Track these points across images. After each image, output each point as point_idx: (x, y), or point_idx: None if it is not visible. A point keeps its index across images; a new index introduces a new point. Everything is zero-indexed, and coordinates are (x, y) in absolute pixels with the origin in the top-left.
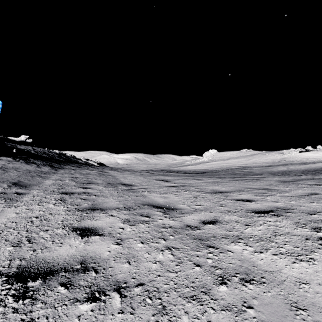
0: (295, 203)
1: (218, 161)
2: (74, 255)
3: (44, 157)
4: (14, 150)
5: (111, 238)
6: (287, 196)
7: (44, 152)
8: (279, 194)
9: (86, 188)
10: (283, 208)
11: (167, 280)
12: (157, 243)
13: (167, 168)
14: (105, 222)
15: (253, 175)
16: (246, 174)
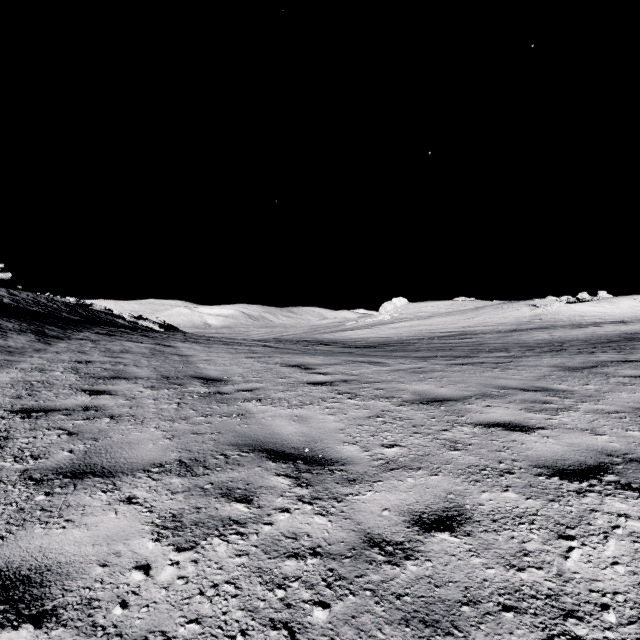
0: None
1: (411, 321)
2: None
3: (31, 312)
4: None
5: None
6: (605, 412)
7: (35, 301)
8: (584, 405)
9: (99, 394)
10: (627, 456)
11: None
12: None
13: (309, 336)
14: (94, 534)
15: (493, 352)
16: (475, 350)
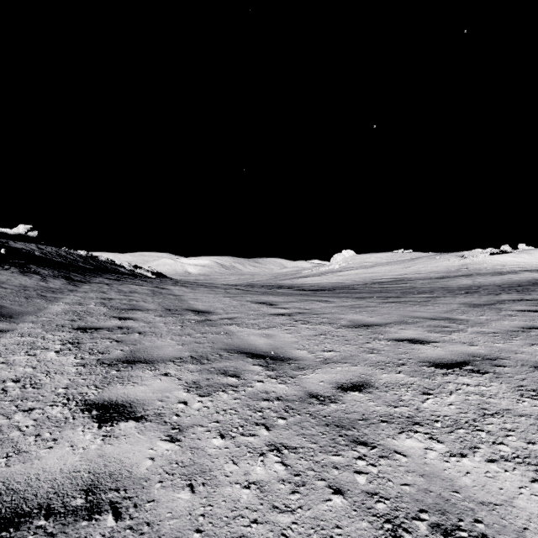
0: (504, 346)
1: (357, 270)
2: (76, 471)
3: (56, 262)
4: (2, 250)
5: (160, 426)
6: (486, 332)
7: (57, 253)
8: (472, 329)
9: (125, 320)
10: (486, 357)
11: (274, 536)
12: (253, 436)
13: (272, 282)
14: (151, 388)
15: (419, 294)
16: (406, 292)
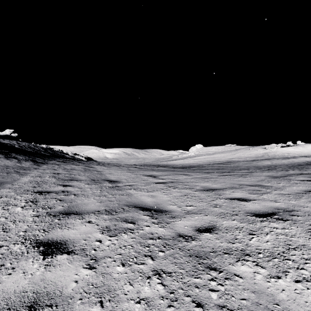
0: (295, 203)
1: (204, 156)
2: (24, 292)
3: (28, 151)
4: None
5: (83, 258)
6: (283, 194)
7: (29, 146)
8: (275, 191)
9: (66, 186)
10: (285, 209)
11: None
12: (143, 264)
13: (155, 163)
14: (79, 231)
15: (241, 170)
16: (233, 169)
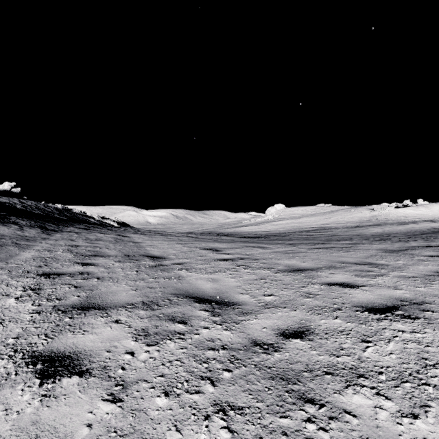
0: (426, 290)
1: (287, 220)
2: None
3: (35, 214)
4: None
5: (104, 383)
6: (406, 277)
7: (37, 206)
8: (393, 273)
9: (87, 265)
10: (412, 301)
11: None
12: (198, 393)
13: (217, 230)
14: (101, 337)
15: (340, 241)
16: (329, 239)
